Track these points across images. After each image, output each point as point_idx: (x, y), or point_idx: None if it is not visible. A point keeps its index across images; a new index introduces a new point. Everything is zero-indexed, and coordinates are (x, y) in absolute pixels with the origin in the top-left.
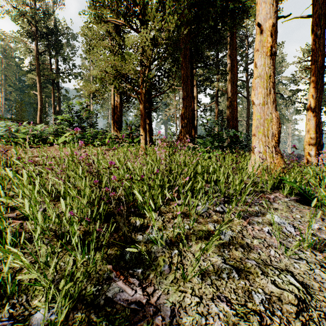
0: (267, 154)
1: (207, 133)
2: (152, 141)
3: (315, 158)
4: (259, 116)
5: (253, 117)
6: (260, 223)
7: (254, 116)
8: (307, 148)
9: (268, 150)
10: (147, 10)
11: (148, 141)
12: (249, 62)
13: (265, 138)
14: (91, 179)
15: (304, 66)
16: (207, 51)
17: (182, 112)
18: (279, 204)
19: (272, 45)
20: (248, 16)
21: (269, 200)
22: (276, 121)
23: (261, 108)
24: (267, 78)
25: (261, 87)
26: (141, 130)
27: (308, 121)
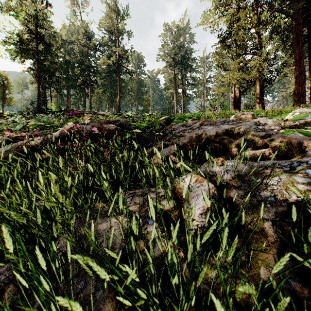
0: None
1: None
2: None
3: None
4: None
5: None
6: None
7: None
8: None
9: None
10: (261, 50)
11: None
12: None
13: None
14: None
15: None
16: None
17: (294, 89)
18: None
19: None
20: None
21: None
22: None
23: None
24: None
25: None
26: (257, 105)
27: None
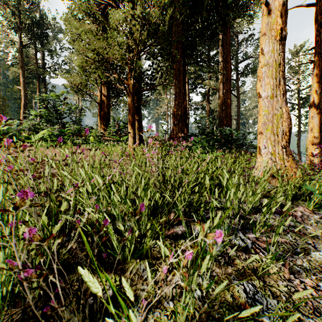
0: (276, 155)
1: (201, 131)
2: (141, 140)
3: (319, 158)
4: (267, 111)
5: (260, 112)
6: (309, 271)
7: (260, 111)
8: (310, 148)
9: (278, 150)
10: None
11: (137, 140)
12: (240, 61)
13: (274, 137)
14: (40, 200)
15: (292, 67)
16: (199, 46)
17: (174, 109)
18: (313, 227)
19: (282, 27)
20: (244, 7)
21: (296, 219)
22: (287, 117)
23: (269, 101)
24: (276, 67)
25: (268, 77)
26: (129, 127)
27: (312, 119)
